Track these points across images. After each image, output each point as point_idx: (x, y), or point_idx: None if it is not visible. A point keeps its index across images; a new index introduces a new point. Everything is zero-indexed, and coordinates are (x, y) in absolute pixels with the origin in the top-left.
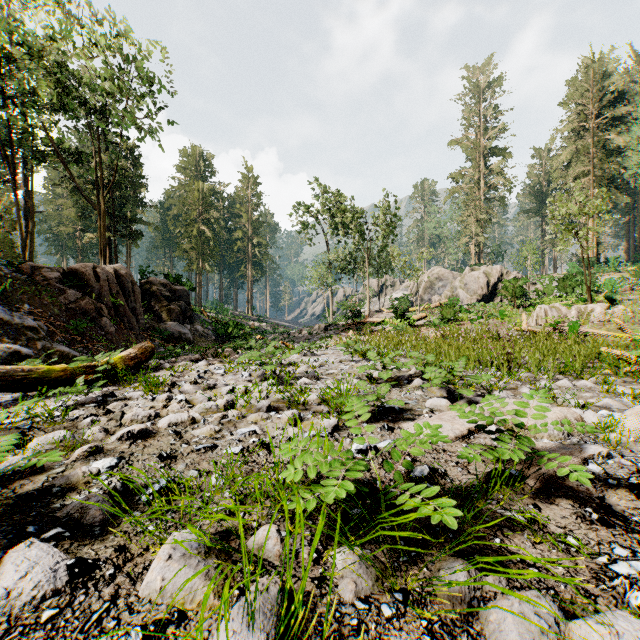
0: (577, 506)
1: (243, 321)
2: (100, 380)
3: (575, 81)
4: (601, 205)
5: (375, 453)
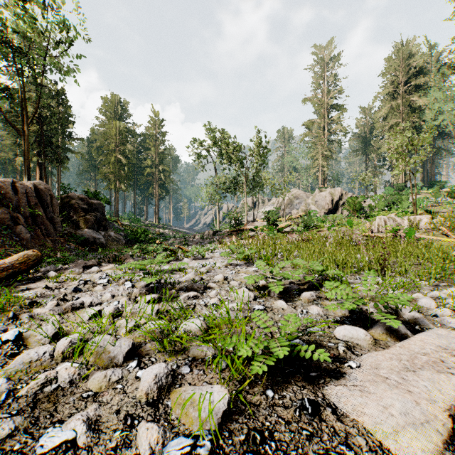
0: None
1: (151, 228)
2: None
3: (390, 59)
4: (428, 138)
5: None
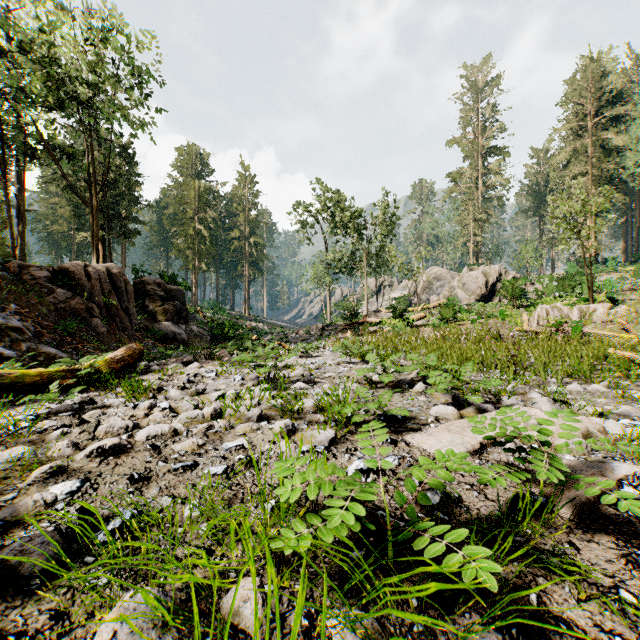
0: (621, 545)
1: (240, 321)
2: (82, 385)
3: (573, 80)
4: (604, 203)
5: (378, 473)
